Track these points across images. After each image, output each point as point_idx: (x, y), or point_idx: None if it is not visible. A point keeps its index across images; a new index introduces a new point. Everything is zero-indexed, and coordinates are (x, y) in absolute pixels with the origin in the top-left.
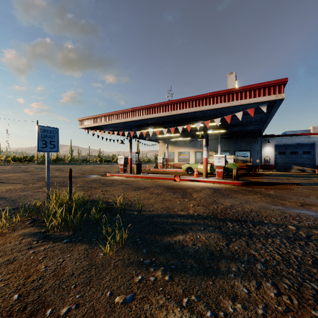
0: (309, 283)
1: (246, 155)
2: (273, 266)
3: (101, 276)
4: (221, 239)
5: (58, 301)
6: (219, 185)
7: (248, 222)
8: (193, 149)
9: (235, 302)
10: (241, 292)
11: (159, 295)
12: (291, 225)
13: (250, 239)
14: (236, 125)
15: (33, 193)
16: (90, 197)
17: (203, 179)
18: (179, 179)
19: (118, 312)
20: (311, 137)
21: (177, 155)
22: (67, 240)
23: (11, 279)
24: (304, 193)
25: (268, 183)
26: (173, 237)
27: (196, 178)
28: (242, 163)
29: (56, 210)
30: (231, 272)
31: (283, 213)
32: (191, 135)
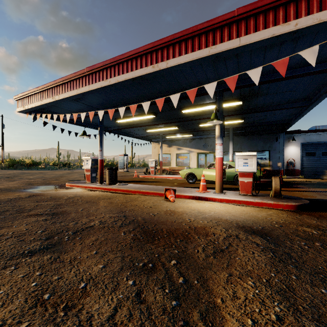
0: None
1: (264, 157)
2: None
3: None
4: None
5: None
6: (252, 209)
7: None
8: (194, 150)
9: None
10: None
11: None
12: None
13: None
14: (262, 110)
15: None
16: None
17: (217, 196)
18: (173, 196)
19: None
20: None
21: (174, 157)
22: None
23: None
24: None
25: None
26: None
27: (203, 194)
28: (259, 168)
29: None
30: None
31: None
32: (193, 130)
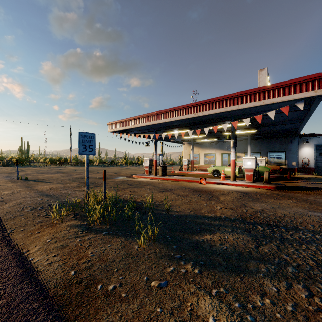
0: None
1: (280, 156)
2: (305, 270)
3: (138, 264)
4: (250, 242)
5: (105, 280)
6: (249, 188)
7: (280, 227)
8: (219, 151)
9: (264, 298)
10: (270, 290)
11: (190, 284)
12: None
13: (281, 244)
14: (268, 125)
15: (71, 191)
16: (120, 196)
17: (231, 182)
18: (205, 181)
19: (155, 294)
20: None
21: (202, 157)
22: (106, 232)
23: (67, 259)
24: None
25: (306, 187)
26: (201, 237)
27: (222, 181)
28: (275, 166)
29: (95, 207)
30: (260, 272)
31: None
32: (218, 137)
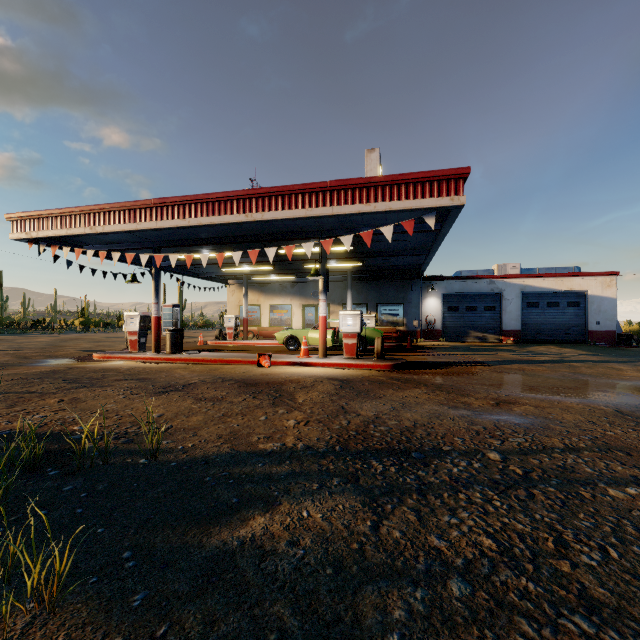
0: (570, 616)
1: (397, 312)
2: (484, 578)
3: None
4: (360, 513)
5: None
6: (351, 371)
7: (412, 455)
8: (299, 300)
9: None
10: None
11: None
12: (492, 451)
13: (422, 501)
14: (380, 255)
15: None
16: (14, 422)
17: (319, 361)
18: (268, 361)
19: None
20: (496, 282)
21: (266, 311)
22: None
23: None
24: (495, 380)
25: (435, 363)
26: (238, 527)
27: (304, 359)
28: (390, 328)
29: None
30: (391, 627)
31: (473, 424)
32: (295, 271)
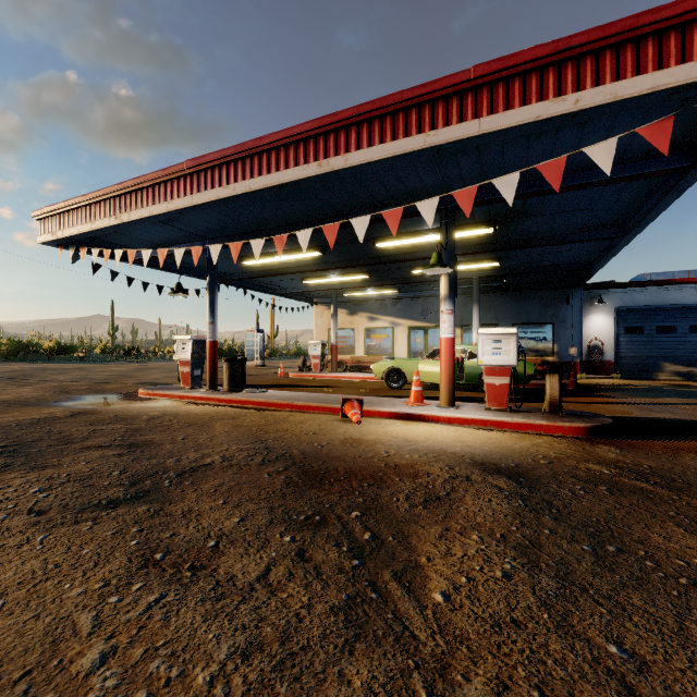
0: None
1: (543, 335)
2: None
3: None
4: None
5: None
6: (506, 436)
7: None
8: (402, 321)
9: None
10: None
11: None
12: None
13: None
14: (533, 243)
15: None
16: None
17: (443, 413)
18: (358, 412)
19: None
20: None
21: (361, 336)
22: None
23: None
24: None
25: (660, 423)
26: None
27: (416, 408)
28: (533, 358)
29: None
30: None
31: None
32: (399, 282)
